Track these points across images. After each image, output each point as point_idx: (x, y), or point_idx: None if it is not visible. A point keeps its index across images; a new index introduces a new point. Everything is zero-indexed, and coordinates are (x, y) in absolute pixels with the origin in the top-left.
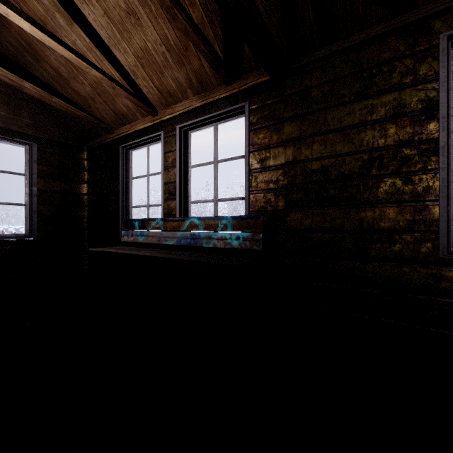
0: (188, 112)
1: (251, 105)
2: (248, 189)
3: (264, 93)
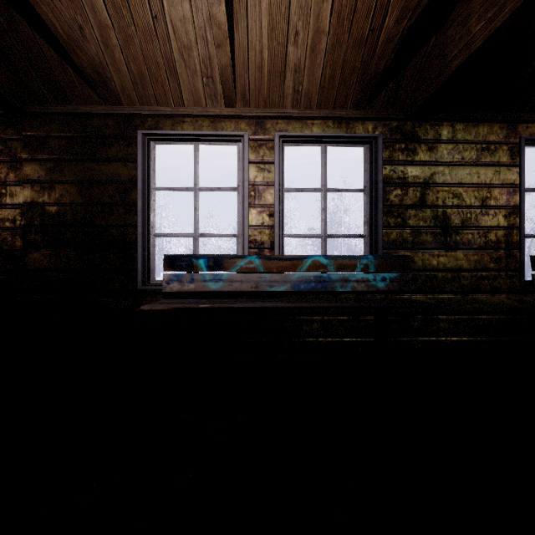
0: None
1: None
2: None
3: None
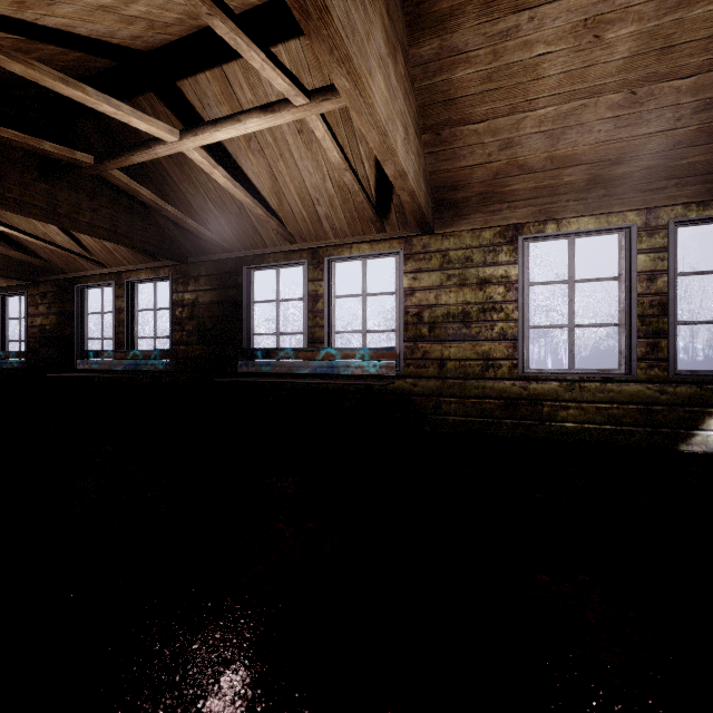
0: (2, 287)
1: (28, 293)
2: (27, 337)
3: (33, 288)
